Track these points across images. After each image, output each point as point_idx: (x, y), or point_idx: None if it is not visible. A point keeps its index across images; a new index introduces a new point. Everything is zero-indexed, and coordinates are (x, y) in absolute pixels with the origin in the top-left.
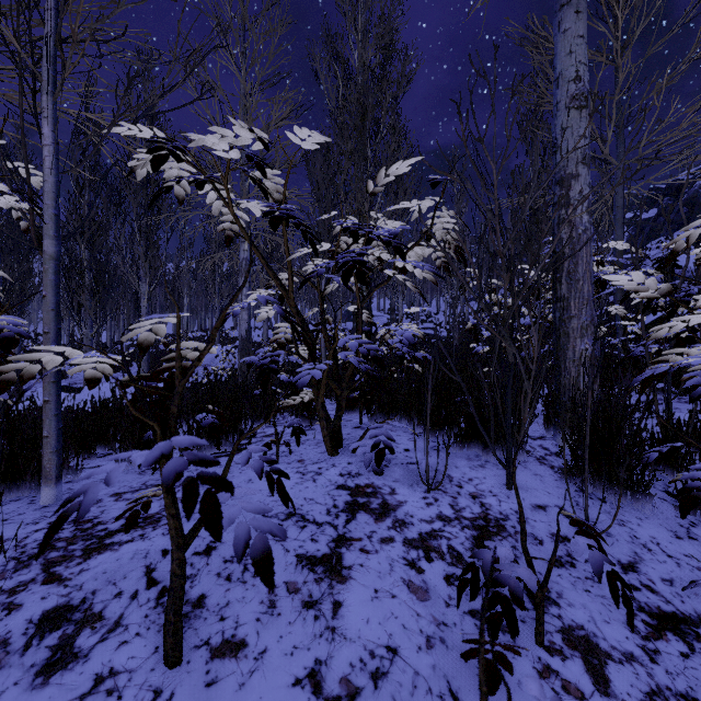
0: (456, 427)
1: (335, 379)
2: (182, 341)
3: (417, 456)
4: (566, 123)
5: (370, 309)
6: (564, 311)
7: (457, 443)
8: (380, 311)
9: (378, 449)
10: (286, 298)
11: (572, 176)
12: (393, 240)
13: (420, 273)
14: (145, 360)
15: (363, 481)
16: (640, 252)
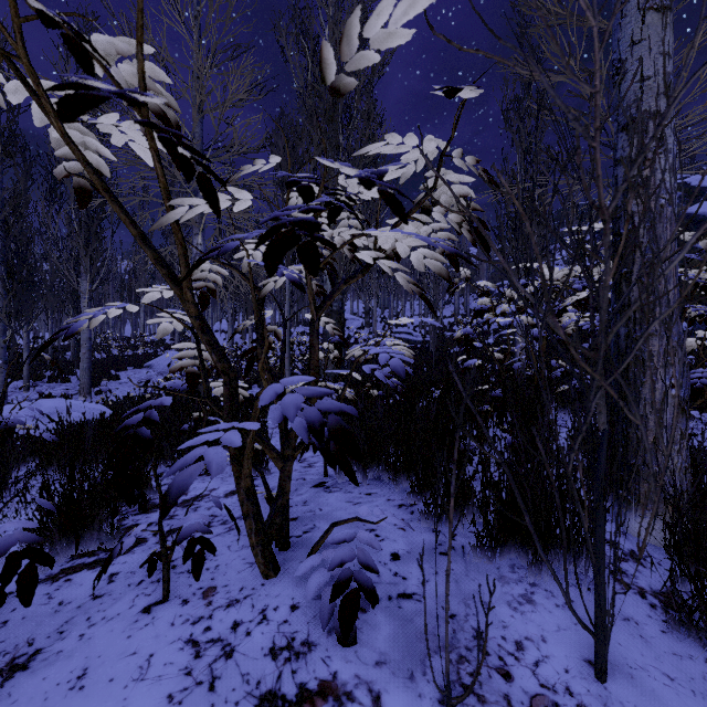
0: (469, 504)
1: (281, 429)
2: (138, 345)
3: (414, 572)
4: (640, 33)
5: (343, 313)
6: (636, 326)
7: (478, 543)
8: (354, 314)
9: (346, 594)
10: (180, 300)
11: (650, 116)
12: (377, 180)
13: (419, 259)
14: (85, 369)
15: (314, 671)
16: (705, 243)
